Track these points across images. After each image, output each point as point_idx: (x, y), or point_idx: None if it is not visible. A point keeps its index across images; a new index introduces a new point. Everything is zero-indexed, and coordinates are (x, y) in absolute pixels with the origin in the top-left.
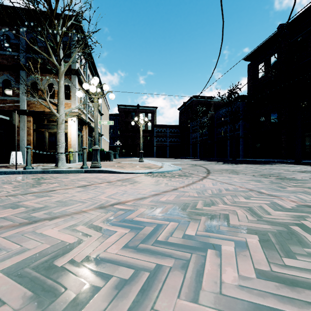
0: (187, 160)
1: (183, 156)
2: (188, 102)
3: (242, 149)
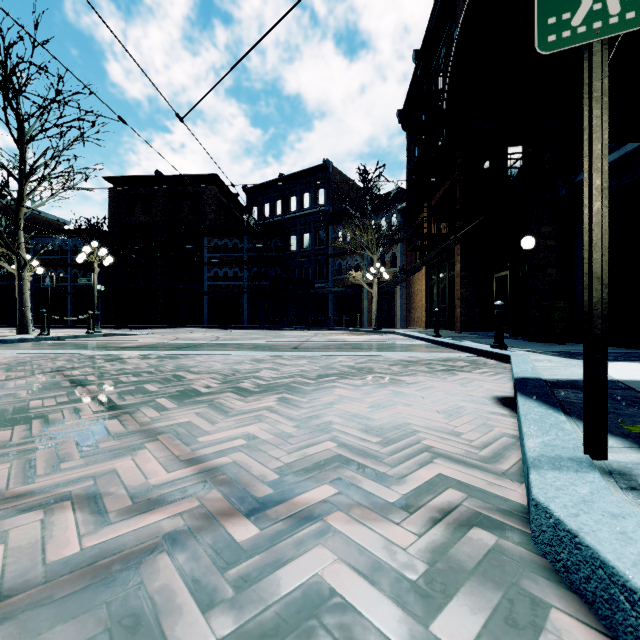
0: None
1: None
2: None
3: (101, 311)
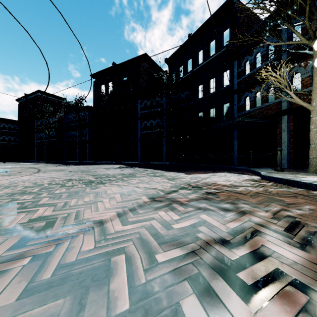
0: (27, 164)
1: (25, 159)
2: (32, 95)
3: (89, 153)
